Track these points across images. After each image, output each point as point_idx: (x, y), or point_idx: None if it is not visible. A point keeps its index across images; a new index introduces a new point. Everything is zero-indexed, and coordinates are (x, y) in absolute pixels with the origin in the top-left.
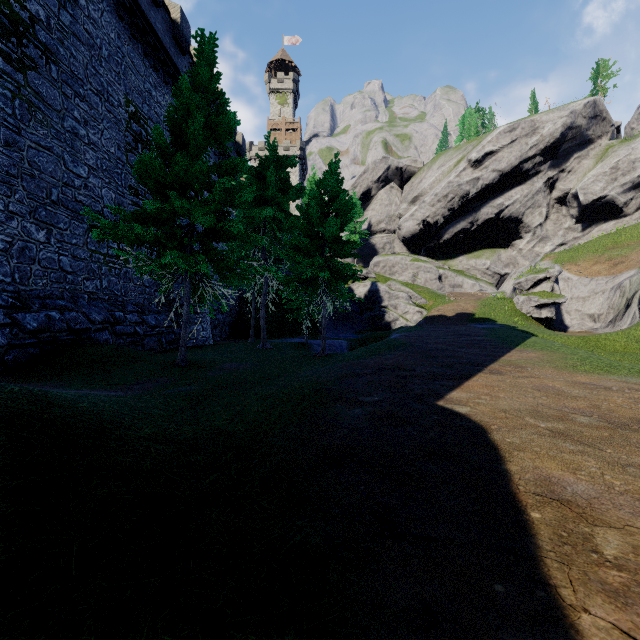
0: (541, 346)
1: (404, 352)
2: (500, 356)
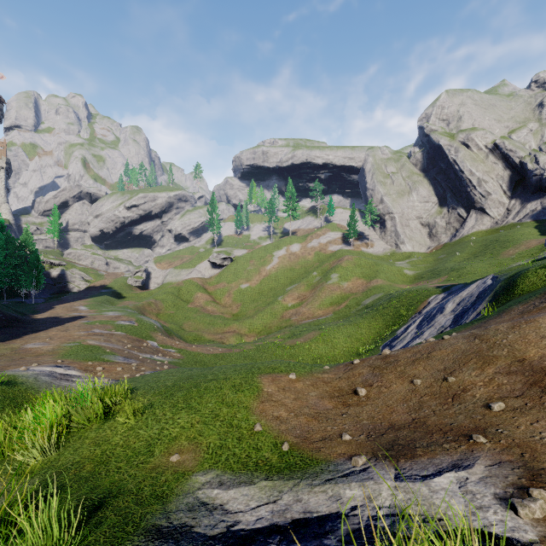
0: (95, 298)
1: (57, 301)
2: (78, 301)
